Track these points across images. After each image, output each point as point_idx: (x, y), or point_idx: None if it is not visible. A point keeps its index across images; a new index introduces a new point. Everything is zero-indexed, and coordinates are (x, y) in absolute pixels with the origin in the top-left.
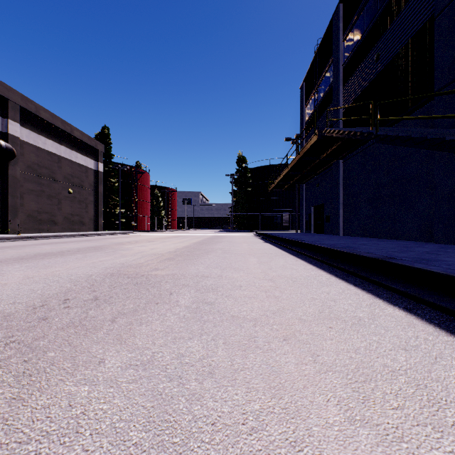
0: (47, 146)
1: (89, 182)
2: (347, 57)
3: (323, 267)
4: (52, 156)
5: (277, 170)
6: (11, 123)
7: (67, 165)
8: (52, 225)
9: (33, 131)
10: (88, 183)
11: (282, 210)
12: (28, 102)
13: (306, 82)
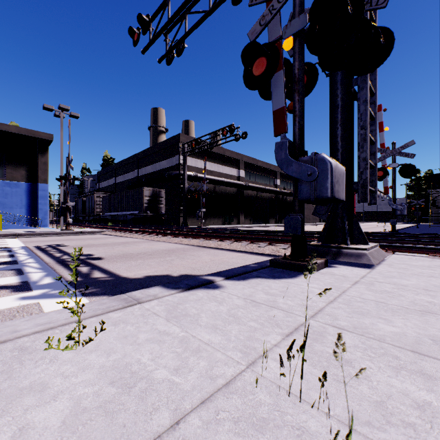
0: None
1: None
2: None
3: None
4: None
5: None
6: None
7: None
8: (309, 220)
9: None
10: None
11: None
12: None
13: None
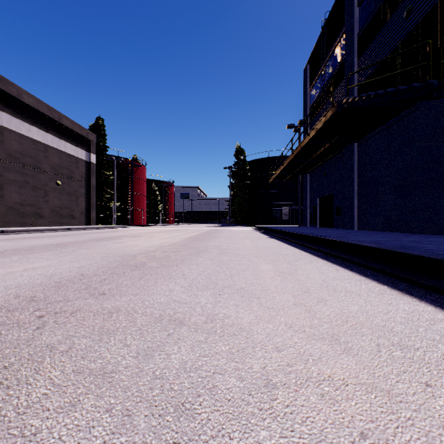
0: (32, 134)
1: (80, 173)
2: (364, 23)
3: (402, 288)
4: (38, 145)
5: (276, 162)
6: None
7: (54, 154)
8: (37, 218)
9: (14, 117)
10: (79, 175)
11: (282, 204)
12: (9, 84)
13: (310, 64)
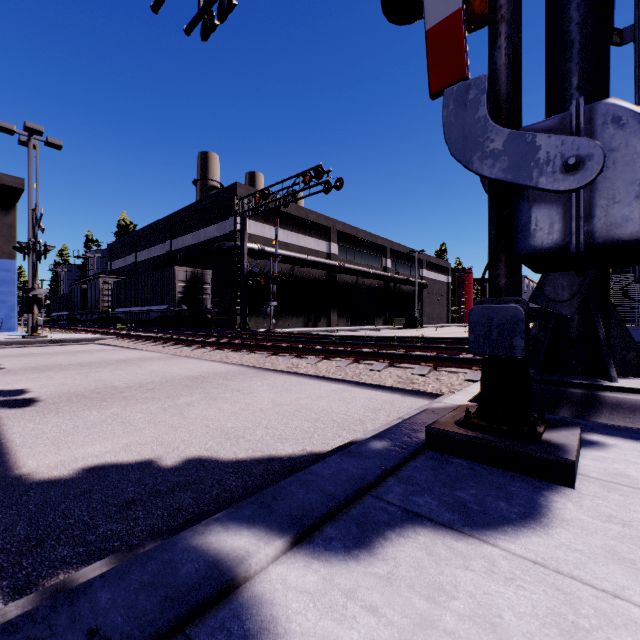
0: (431, 276)
1: (444, 291)
2: None
3: None
4: (432, 281)
5: None
6: (423, 270)
7: (437, 284)
8: (432, 320)
9: (427, 271)
10: (444, 292)
11: None
12: (427, 256)
13: None
